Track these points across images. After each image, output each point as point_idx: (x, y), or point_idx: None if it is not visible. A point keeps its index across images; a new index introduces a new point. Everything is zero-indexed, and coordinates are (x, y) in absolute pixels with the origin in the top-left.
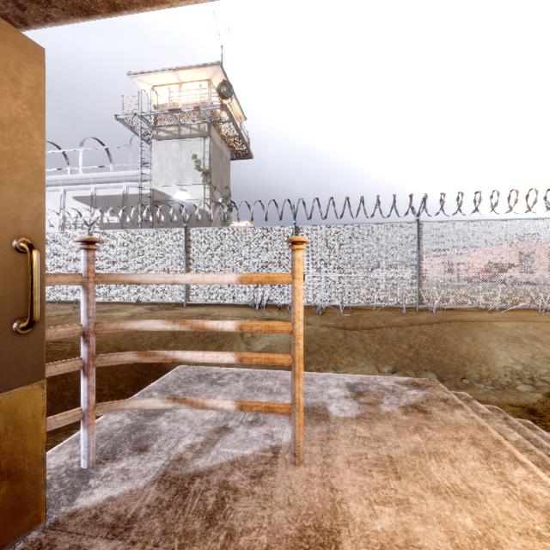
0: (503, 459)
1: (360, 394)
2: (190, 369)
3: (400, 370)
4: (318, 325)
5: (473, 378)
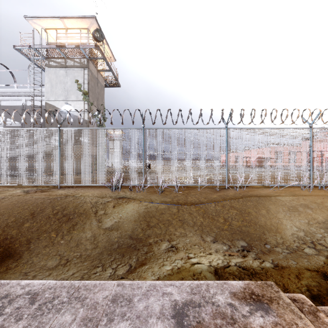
0: None
1: None
2: None
3: (219, 239)
4: (158, 201)
5: (273, 243)
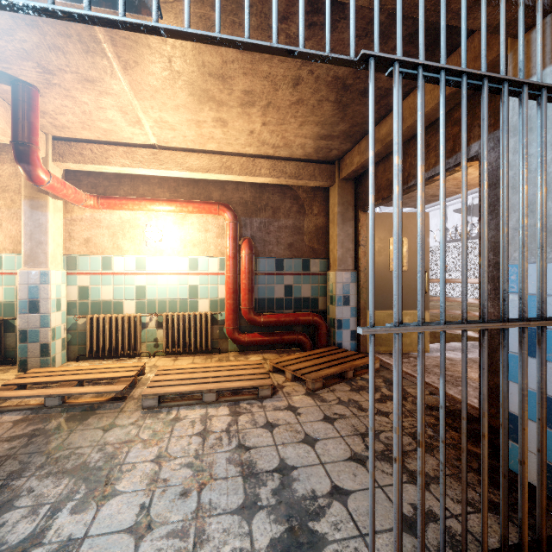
0: None
1: None
2: None
3: None
4: None
5: None
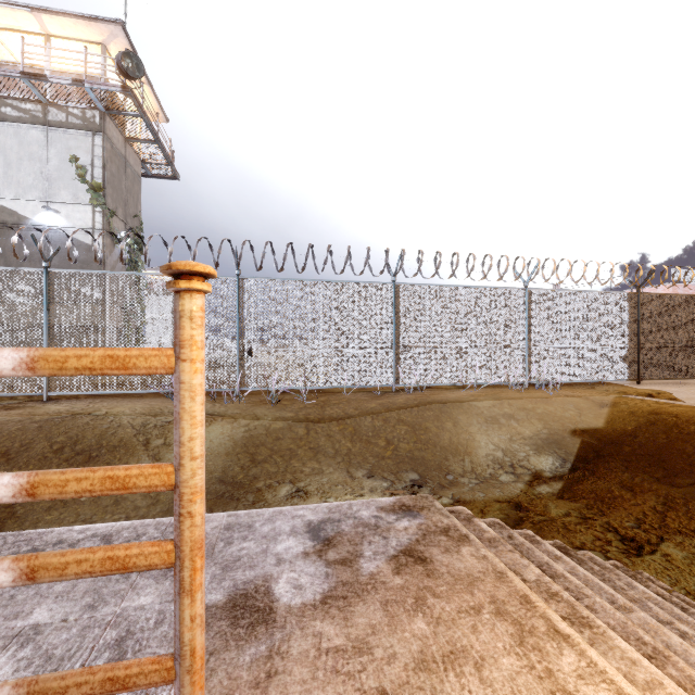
0: (541, 636)
1: (328, 544)
2: None
3: (377, 473)
4: (271, 418)
5: (458, 472)
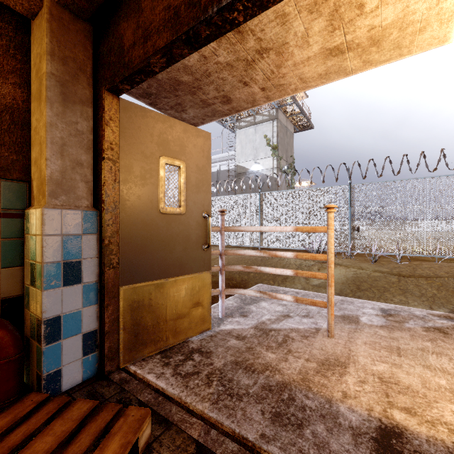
0: None
1: (390, 315)
2: (266, 286)
3: None
4: (371, 270)
5: None
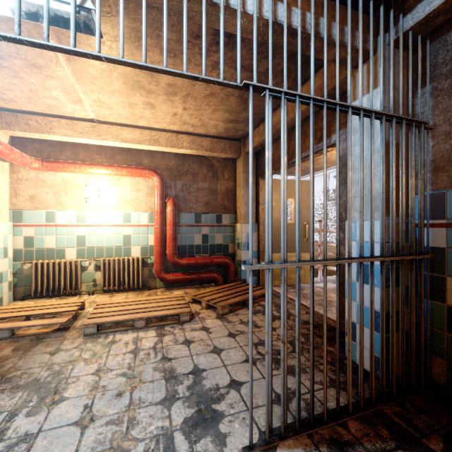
0: None
1: None
2: None
3: None
4: None
5: None
